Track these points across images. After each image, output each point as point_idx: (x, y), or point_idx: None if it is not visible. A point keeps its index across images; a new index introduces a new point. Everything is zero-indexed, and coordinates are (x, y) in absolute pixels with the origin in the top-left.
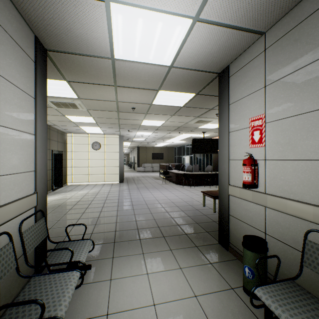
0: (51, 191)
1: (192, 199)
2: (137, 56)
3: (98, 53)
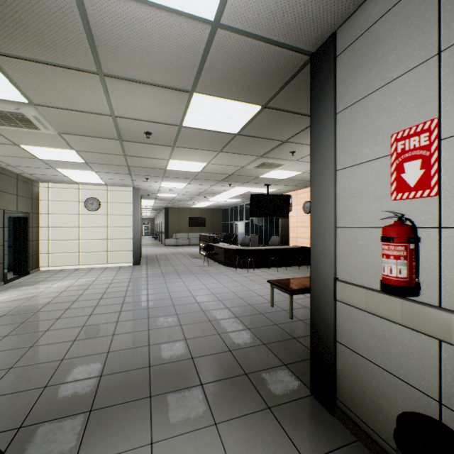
0: (0, 284)
1: (252, 292)
2: None
3: None
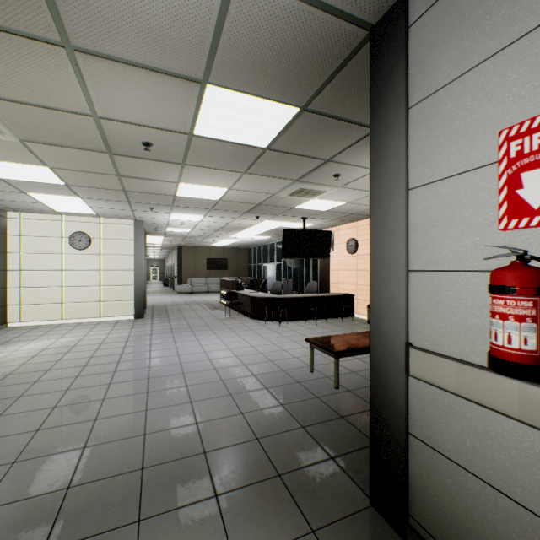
0: None
1: (285, 352)
2: None
3: None
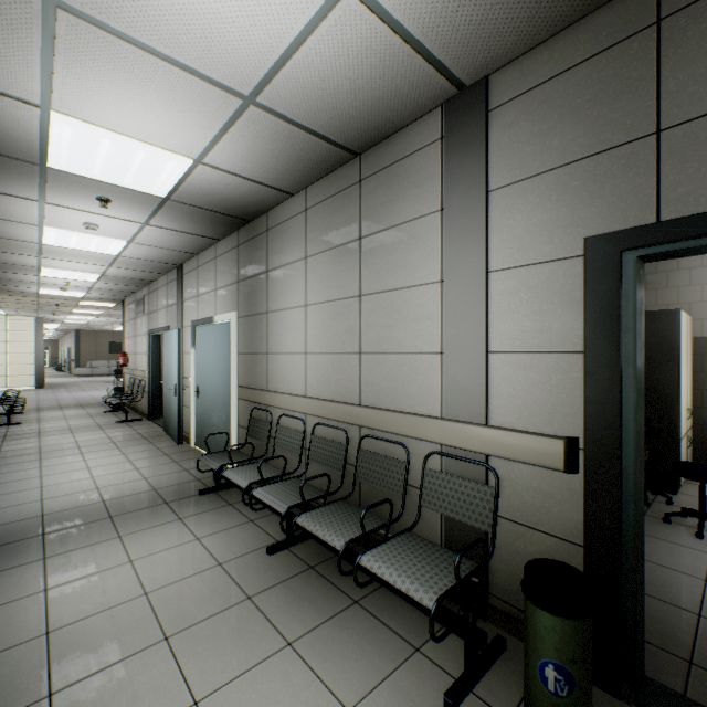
0: None
1: None
2: (57, 294)
3: (29, 292)
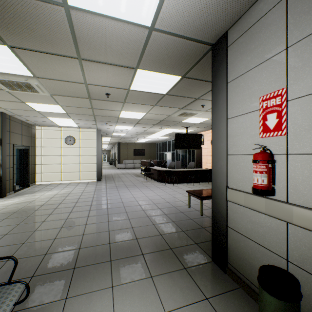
0: (11, 193)
1: (176, 198)
2: (102, 3)
3: None
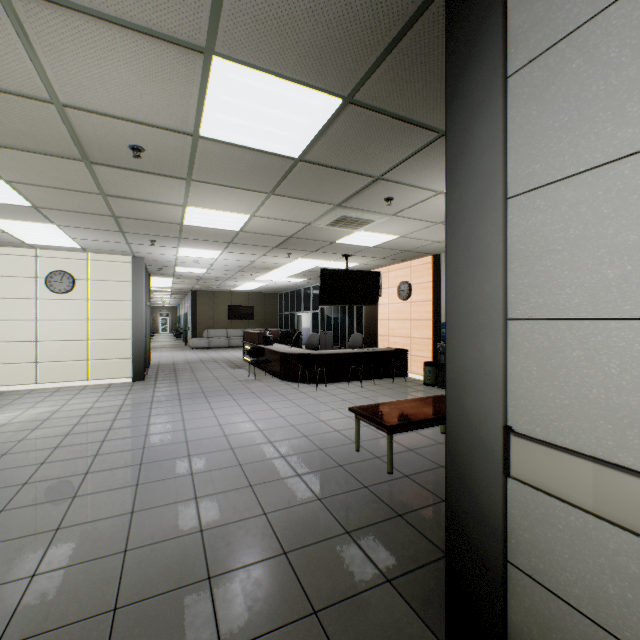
0: None
1: (324, 424)
2: None
3: None
